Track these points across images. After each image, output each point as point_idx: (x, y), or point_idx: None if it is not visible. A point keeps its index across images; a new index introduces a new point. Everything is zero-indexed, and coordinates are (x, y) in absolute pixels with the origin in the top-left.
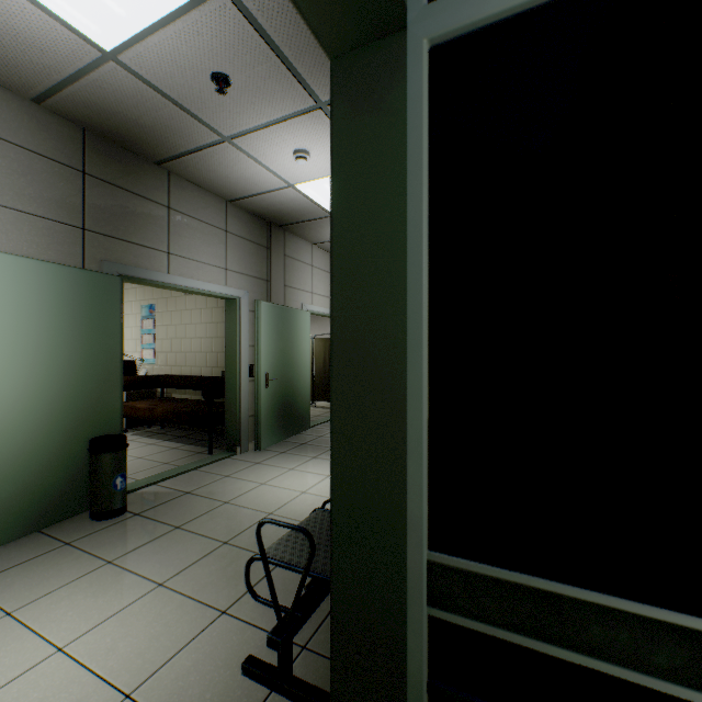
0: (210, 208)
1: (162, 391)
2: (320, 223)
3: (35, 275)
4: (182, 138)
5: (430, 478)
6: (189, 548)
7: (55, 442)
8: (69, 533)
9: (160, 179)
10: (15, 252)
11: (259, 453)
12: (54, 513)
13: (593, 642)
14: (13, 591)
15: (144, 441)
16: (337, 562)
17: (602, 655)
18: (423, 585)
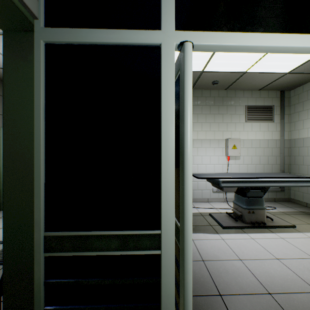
0: None
1: None
2: None
3: None
4: None
5: (46, 205)
6: None
7: None
8: None
9: None
10: None
11: (1, 212)
12: None
13: (97, 246)
14: None
15: None
16: (6, 247)
17: (99, 250)
18: (41, 245)
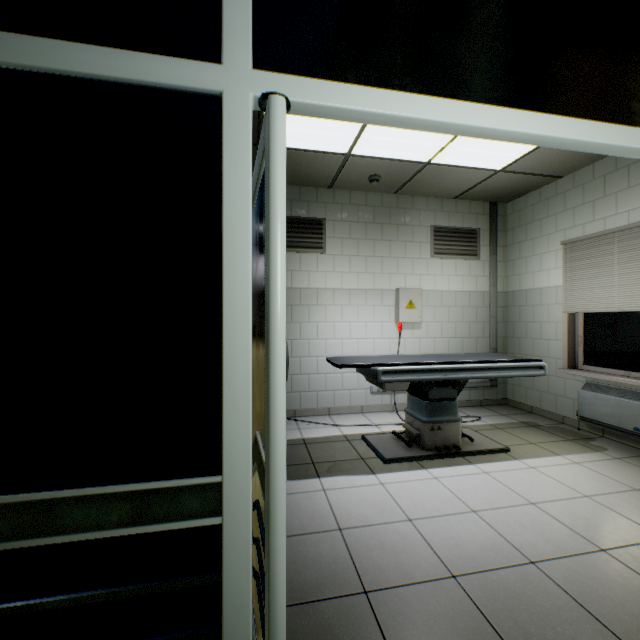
0: None
1: None
2: None
3: None
4: None
5: None
6: None
7: None
8: None
9: None
10: None
11: None
12: None
13: (76, 522)
14: None
15: None
16: None
17: (81, 529)
18: None
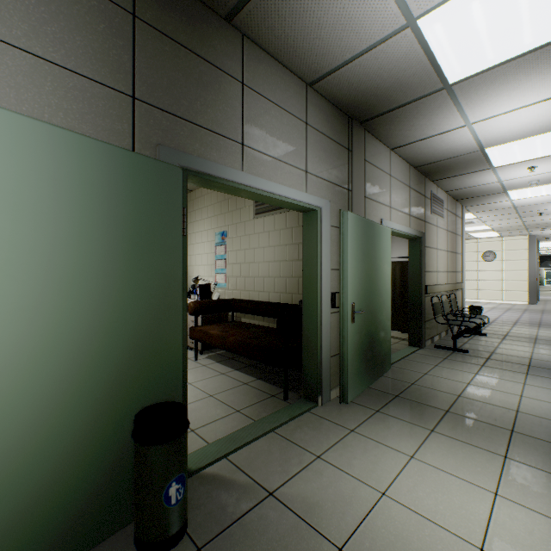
0: (288, 92)
1: (232, 314)
2: (419, 106)
3: (48, 150)
4: None
5: None
6: None
7: (82, 422)
8: None
9: (232, 43)
10: None
11: (345, 408)
12: (81, 537)
13: None
14: None
15: (216, 368)
16: None
17: None
18: None
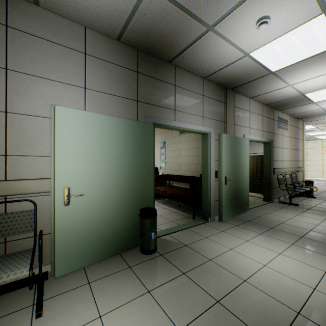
0: (194, 83)
1: (169, 182)
2: (260, 81)
3: (117, 125)
4: (183, 38)
5: None
6: (193, 297)
7: (125, 209)
8: (131, 259)
9: (171, 70)
10: (110, 115)
11: (221, 223)
12: (125, 246)
13: None
14: (104, 296)
15: (161, 206)
16: None
17: None
18: None
